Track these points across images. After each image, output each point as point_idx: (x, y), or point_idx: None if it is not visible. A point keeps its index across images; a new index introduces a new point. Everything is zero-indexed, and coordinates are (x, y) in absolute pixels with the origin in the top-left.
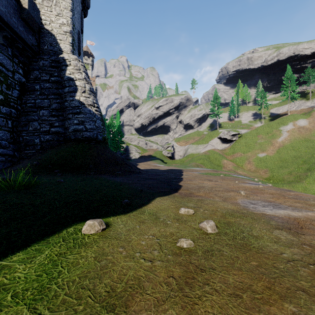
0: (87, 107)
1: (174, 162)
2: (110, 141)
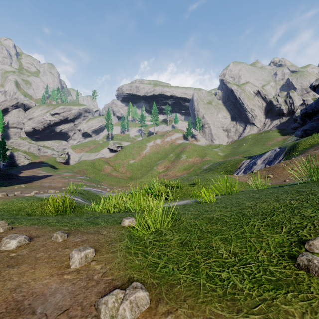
0: None
1: (66, 168)
2: None
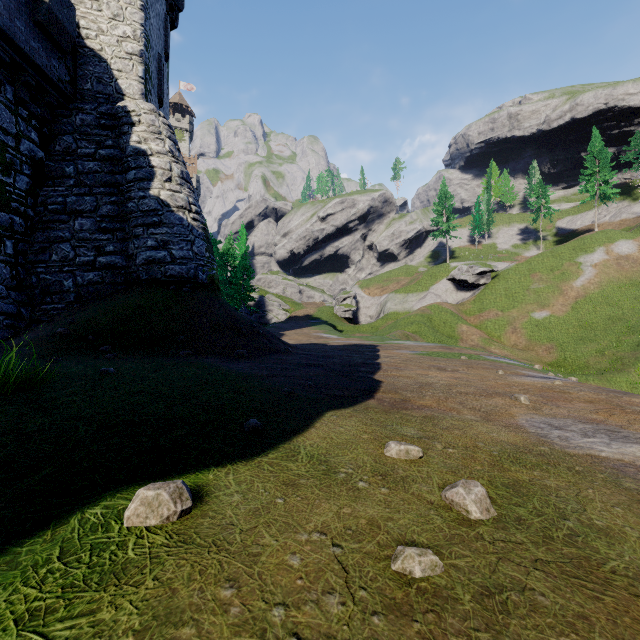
0: (175, 212)
1: (358, 329)
2: (226, 285)
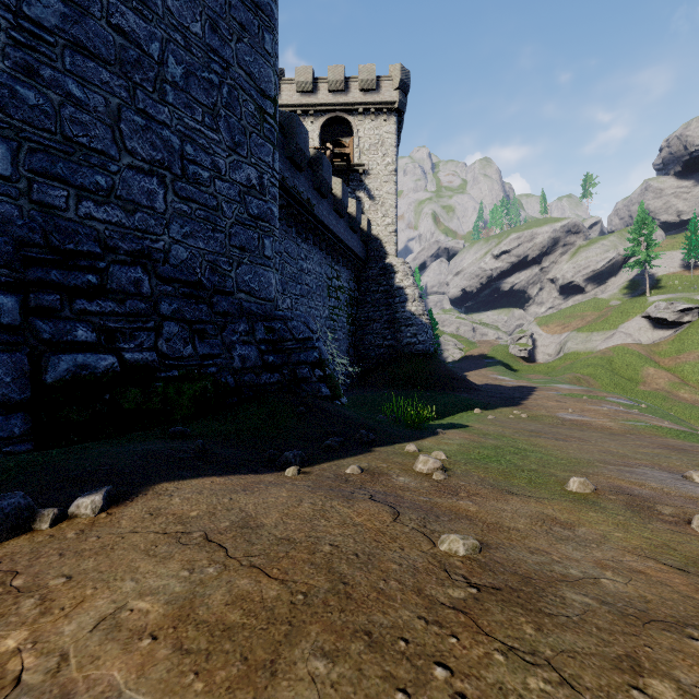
0: (418, 318)
1: (533, 369)
2: None
